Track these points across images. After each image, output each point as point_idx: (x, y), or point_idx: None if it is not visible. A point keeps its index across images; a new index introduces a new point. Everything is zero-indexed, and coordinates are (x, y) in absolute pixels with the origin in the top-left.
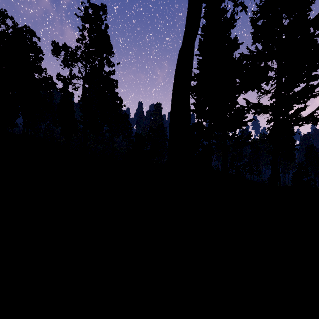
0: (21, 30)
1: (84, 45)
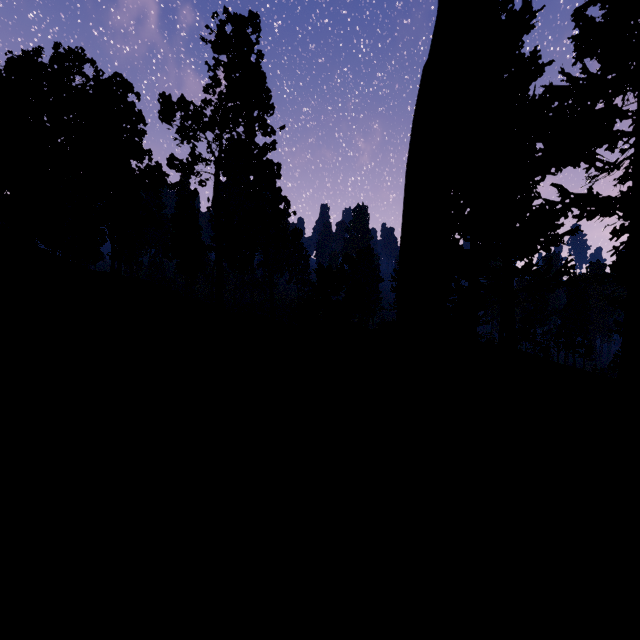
0: (109, 82)
1: (218, 96)
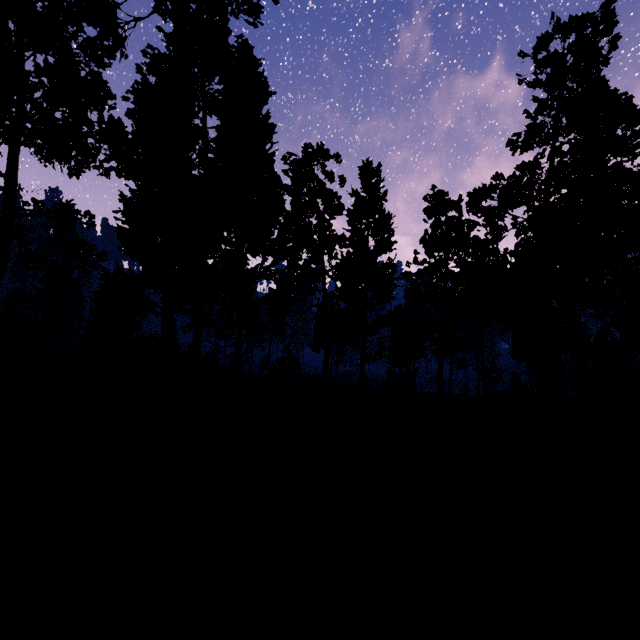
0: None
1: None
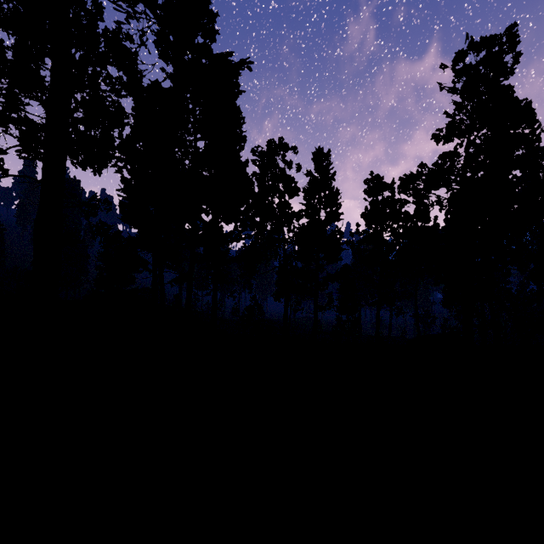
0: None
1: None
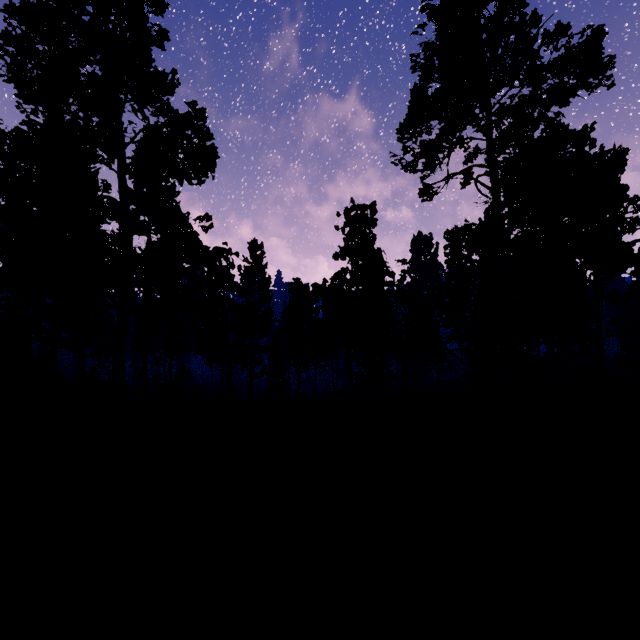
0: None
1: None
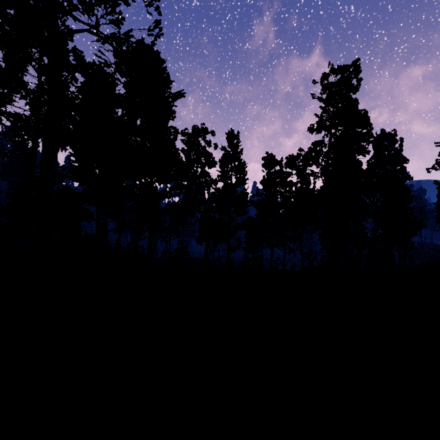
0: None
1: None
